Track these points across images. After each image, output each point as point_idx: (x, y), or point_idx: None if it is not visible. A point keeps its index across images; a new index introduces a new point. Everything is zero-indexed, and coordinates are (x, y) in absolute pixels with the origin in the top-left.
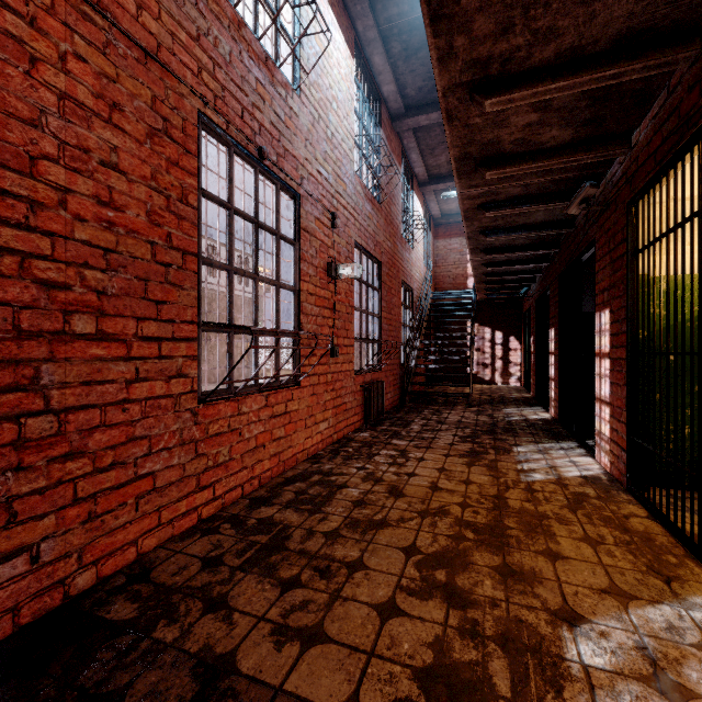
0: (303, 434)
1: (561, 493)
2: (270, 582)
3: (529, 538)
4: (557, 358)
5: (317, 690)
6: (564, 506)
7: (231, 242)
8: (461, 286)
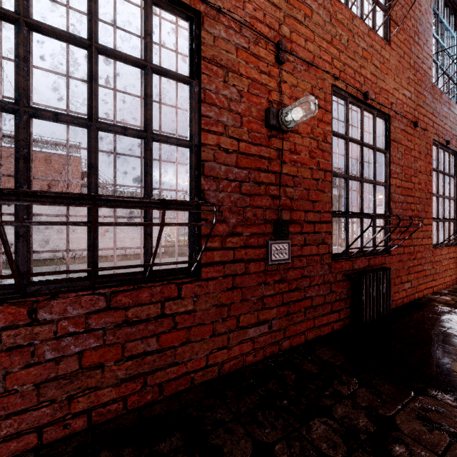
0: None
1: None
2: None
3: None
4: None
5: None
6: None
7: (438, 185)
8: None
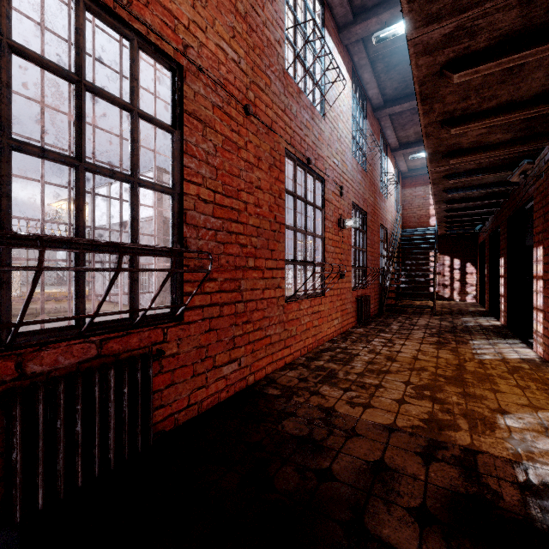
0: (326, 326)
1: (503, 365)
2: (336, 388)
3: (479, 383)
4: (506, 279)
5: (376, 419)
6: (505, 371)
7: (296, 215)
8: (424, 224)
